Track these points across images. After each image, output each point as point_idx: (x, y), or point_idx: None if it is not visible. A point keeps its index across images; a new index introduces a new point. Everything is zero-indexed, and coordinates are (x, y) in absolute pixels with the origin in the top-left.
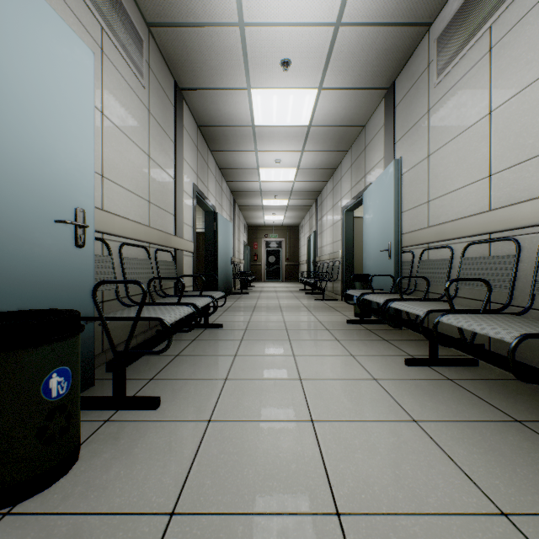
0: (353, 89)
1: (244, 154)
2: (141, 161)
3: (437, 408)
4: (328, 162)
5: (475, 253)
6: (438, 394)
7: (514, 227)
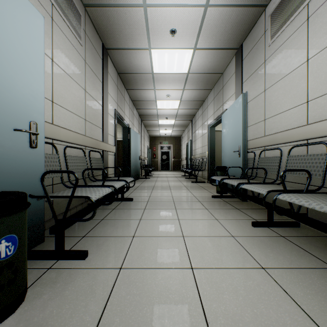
0: (215, 49)
1: (147, 91)
2: (80, 93)
3: (277, 258)
4: (199, 97)
5: (297, 152)
6: (276, 247)
7: (325, 135)
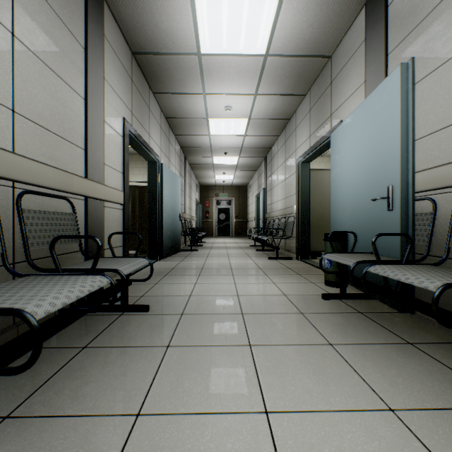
0: None
1: (191, 98)
2: None
3: None
4: (282, 111)
5: None
6: None
7: None
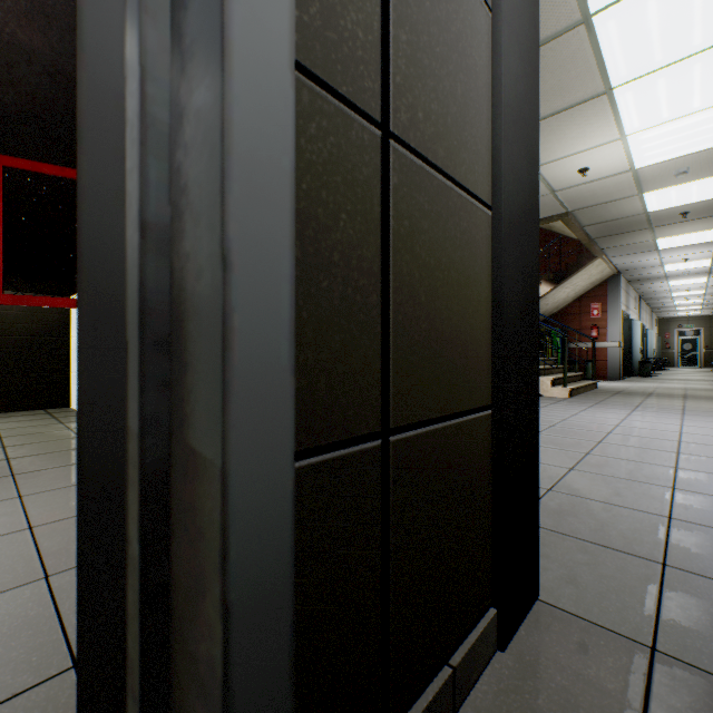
0: None
1: (664, 300)
2: None
3: None
4: None
5: None
6: None
7: None
